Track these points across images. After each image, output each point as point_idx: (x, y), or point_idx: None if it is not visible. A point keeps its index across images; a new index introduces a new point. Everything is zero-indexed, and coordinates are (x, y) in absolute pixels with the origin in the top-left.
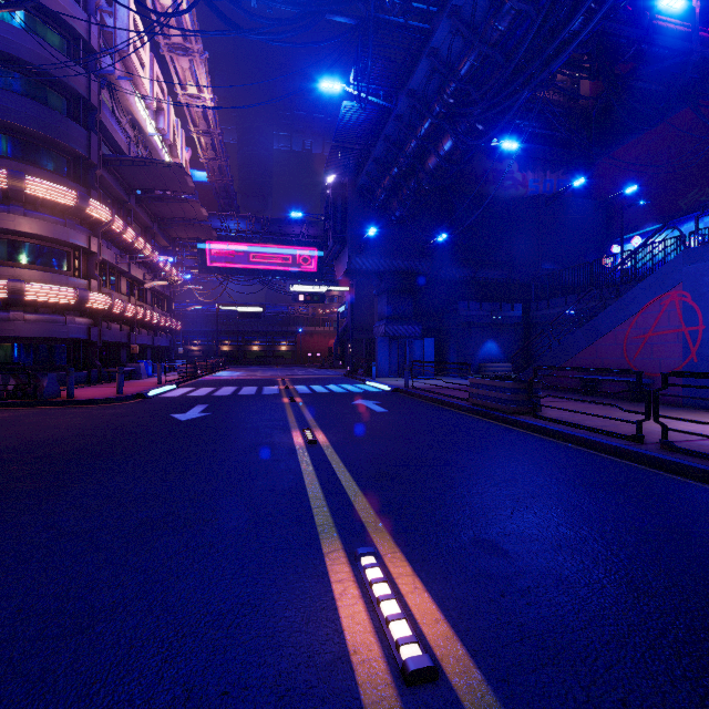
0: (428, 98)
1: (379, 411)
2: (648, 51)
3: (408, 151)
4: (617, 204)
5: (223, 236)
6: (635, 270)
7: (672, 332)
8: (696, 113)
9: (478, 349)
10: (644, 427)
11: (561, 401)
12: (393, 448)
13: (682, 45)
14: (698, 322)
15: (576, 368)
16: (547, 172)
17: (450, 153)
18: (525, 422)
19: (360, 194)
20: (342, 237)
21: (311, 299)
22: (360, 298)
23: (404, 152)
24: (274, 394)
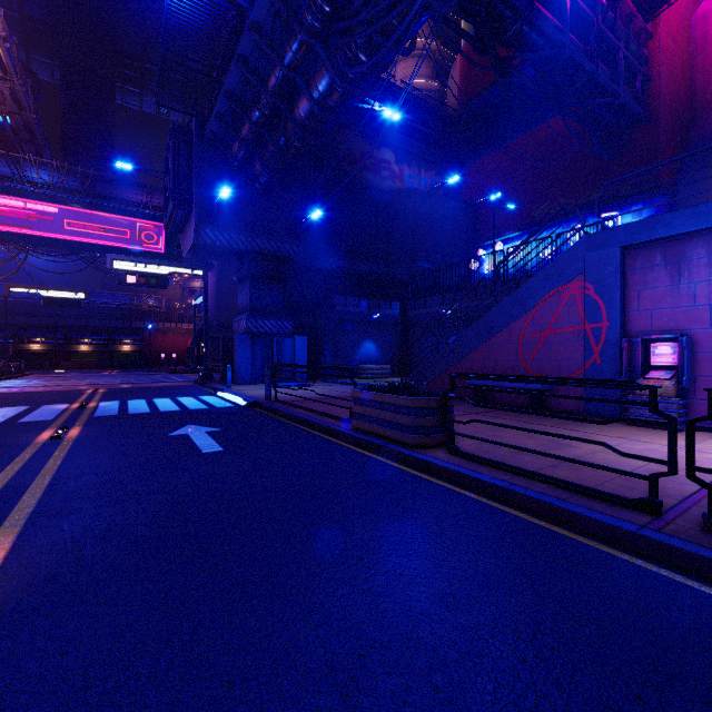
0: (295, 5)
1: (206, 452)
2: (529, 34)
3: (271, 85)
4: (482, 211)
5: (15, 189)
6: (530, 259)
7: (573, 330)
8: (562, 116)
9: (356, 350)
10: (601, 462)
11: (461, 415)
12: (166, 613)
13: (558, 36)
14: (602, 318)
15: (526, 377)
16: (422, 170)
17: (325, 94)
18: (444, 467)
19: (212, 146)
20: (187, 200)
21: (147, 282)
22: (224, 289)
23: (267, 86)
24: (37, 423)
